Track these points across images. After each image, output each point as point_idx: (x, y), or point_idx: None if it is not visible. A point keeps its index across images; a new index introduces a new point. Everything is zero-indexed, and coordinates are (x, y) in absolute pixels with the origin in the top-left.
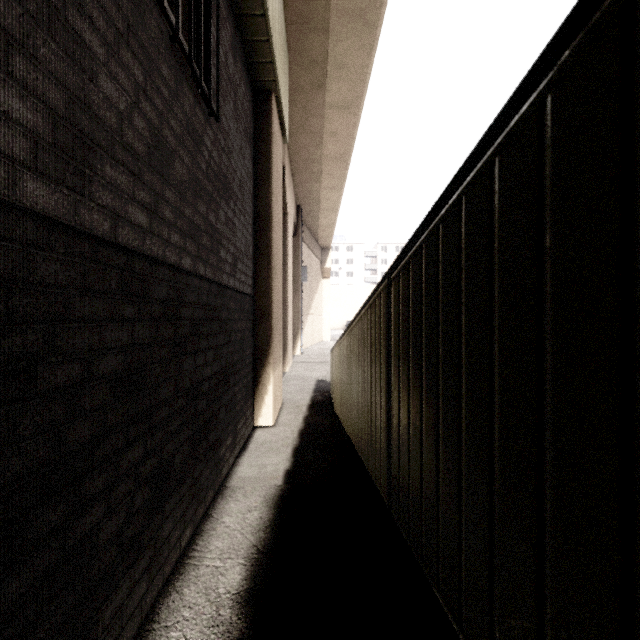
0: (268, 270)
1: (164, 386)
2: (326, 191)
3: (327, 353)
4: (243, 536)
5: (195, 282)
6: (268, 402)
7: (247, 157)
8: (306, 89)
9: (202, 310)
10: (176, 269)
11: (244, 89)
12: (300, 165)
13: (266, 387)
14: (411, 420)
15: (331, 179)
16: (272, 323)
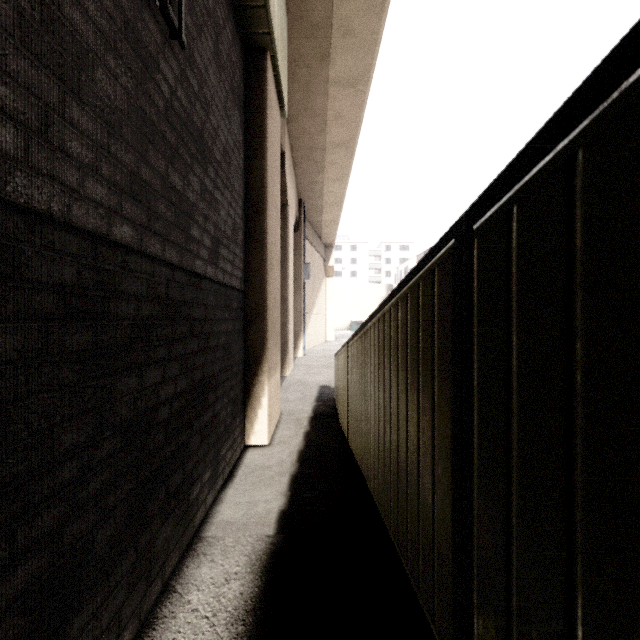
0: (262, 260)
1: (68, 427)
2: (330, 183)
3: (331, 355)
4: (213, 630)
5: (143, 264)
6: (262, 417)
7: (235, 122)
8: (308, 62)
9: (157, 305)
10: (99, 239)
11: (231, 37)
12: (302, 153)
13: (259, 399)
14: (587, 605)
15: (335, 169)
16: (267, 323)
